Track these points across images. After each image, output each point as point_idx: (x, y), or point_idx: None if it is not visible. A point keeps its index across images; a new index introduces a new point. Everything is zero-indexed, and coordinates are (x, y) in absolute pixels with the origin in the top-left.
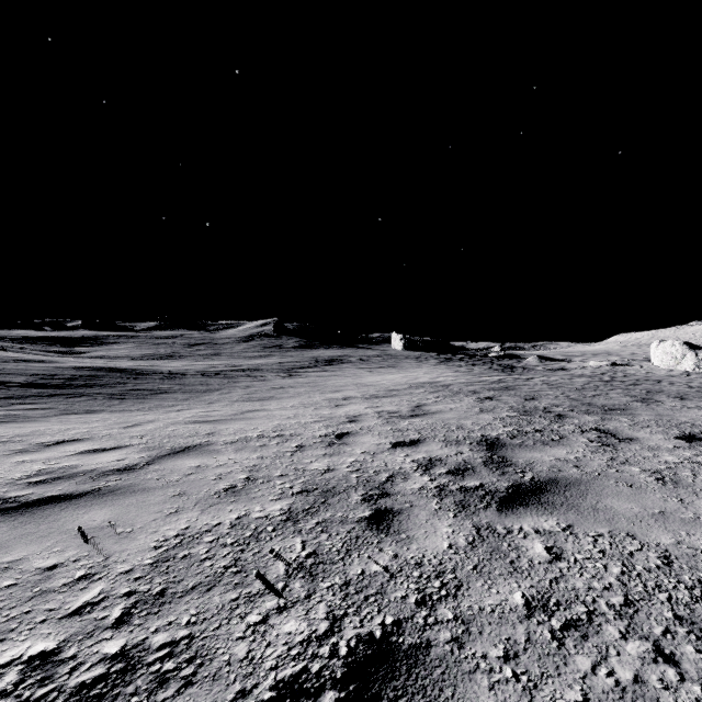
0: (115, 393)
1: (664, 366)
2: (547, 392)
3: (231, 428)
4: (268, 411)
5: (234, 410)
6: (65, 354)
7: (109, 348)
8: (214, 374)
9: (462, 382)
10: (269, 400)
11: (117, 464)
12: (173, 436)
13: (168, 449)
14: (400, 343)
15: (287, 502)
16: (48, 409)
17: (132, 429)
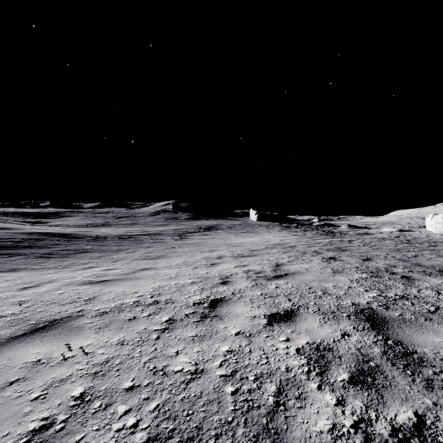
0: (47, 252)
1: (436, 232)
2: (374, 252)
3: (115, 291)
4: (155, 270)
5: (129, 269)
6: (34, 223)
7: (64, 219)
8: (127, 237)
9: (303, 243)
10: (161, 259)
11: None
12: (54, 302)
13: (31, 324)
14: (255, 216)
15: None
16: None
17: (25, 292)
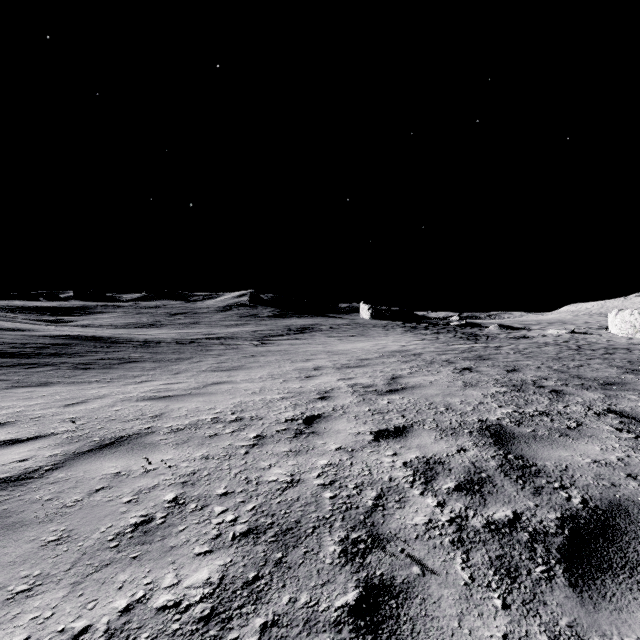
0: (82, 362)
1: (622, 335)
2: (525, 362)
3: (185, 407)
4: (233, 384)
5: (197, 382)
6: (53, 323)
7: (95, 317)
8: (188, 342)
9: (433, 350)
10: (237, 370)
11: (13, 468)
12: (113, 419)
13: (95, 440)
14: (368, 313)
15: (221, 562)
16: (0, 381)
17: (72, 408)
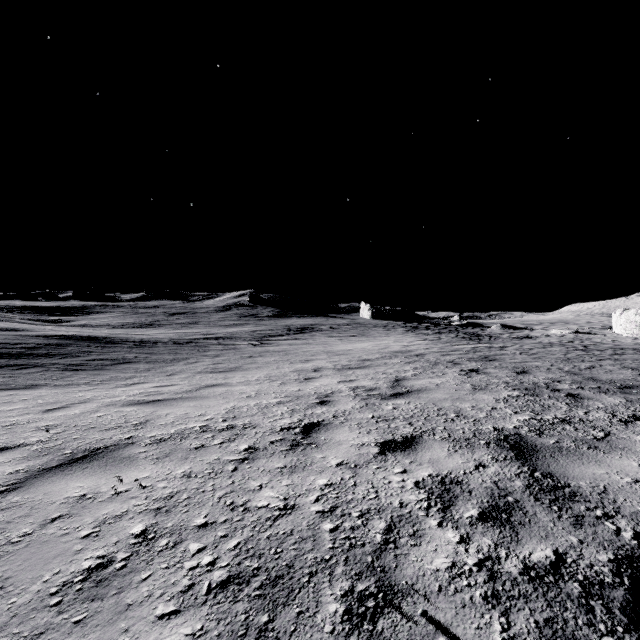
0: (73, 363)
1: (627, 335)
2: (534, 363)
3: (173, 413)
4: (228, 387)
5: (191, 385)
6: (51, 323)
7: (94, 317)
8: (186, 342)
9: (436, 351)
10: (234, 372)
11: None
12: (93, 427)
13: (66, 453)
14: (369, 313)
15: (189, 629)
16: None
17: (51, 414)
